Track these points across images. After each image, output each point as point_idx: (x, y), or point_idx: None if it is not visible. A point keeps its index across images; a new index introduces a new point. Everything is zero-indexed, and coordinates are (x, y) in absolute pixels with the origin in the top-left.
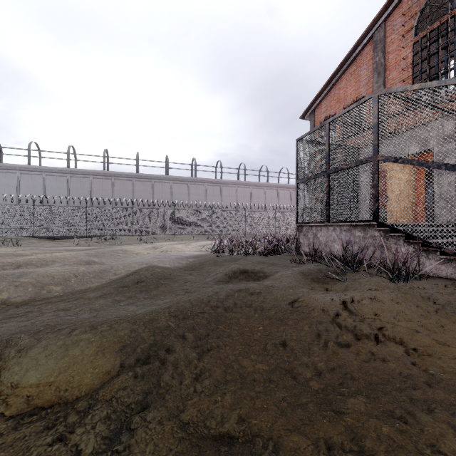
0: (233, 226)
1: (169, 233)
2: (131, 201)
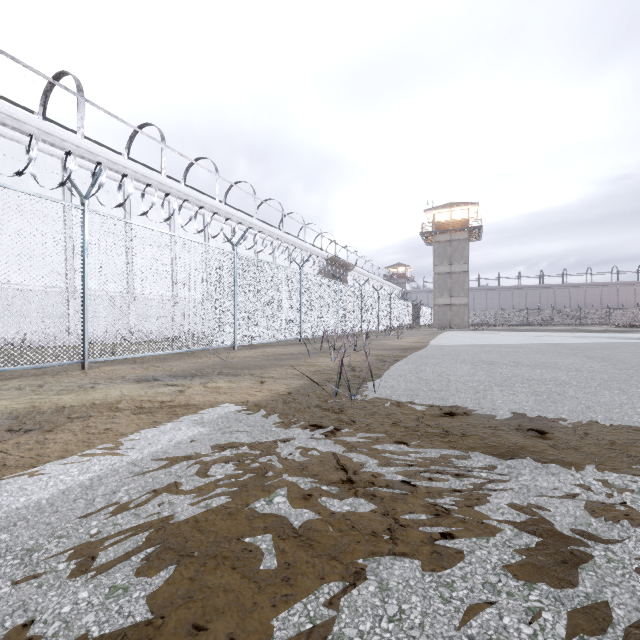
0: (628, 319)
1: (577, 323)
2: (551, 306)
